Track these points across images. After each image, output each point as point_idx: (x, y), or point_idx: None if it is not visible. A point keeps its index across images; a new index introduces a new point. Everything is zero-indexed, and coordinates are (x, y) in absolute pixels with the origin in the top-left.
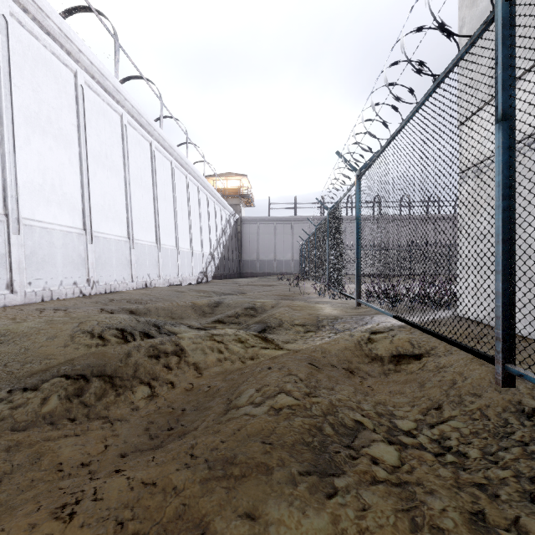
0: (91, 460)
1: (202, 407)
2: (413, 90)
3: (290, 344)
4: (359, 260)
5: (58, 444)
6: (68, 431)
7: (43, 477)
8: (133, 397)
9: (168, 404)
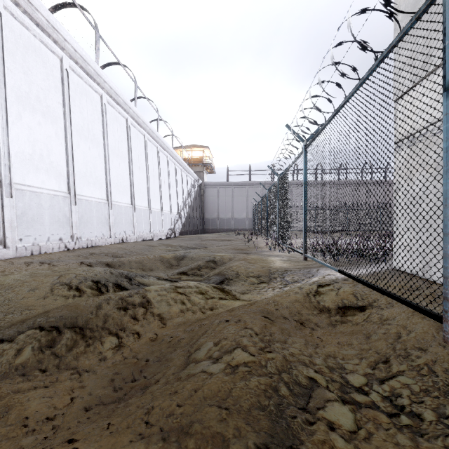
0: (56, 413)
1: (164, 358)
2: (356, 68)
3: (245, 295)
4: (305, 219)
5: (27, 396)
6: (38, 383)
7: (8, 433)
8: (101, 347)
9: (133, 354)
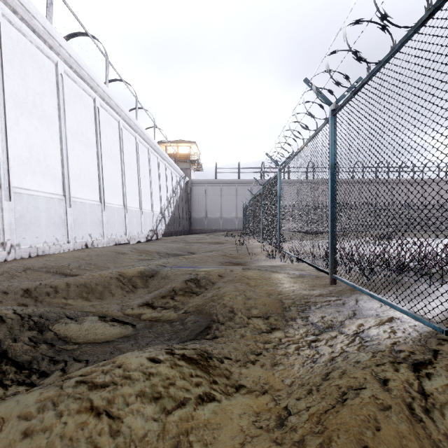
0: None
1: None
2: None
3: (250, 370)
4: (334, 222)
5: None
6: None
7: None
8: None
9: None
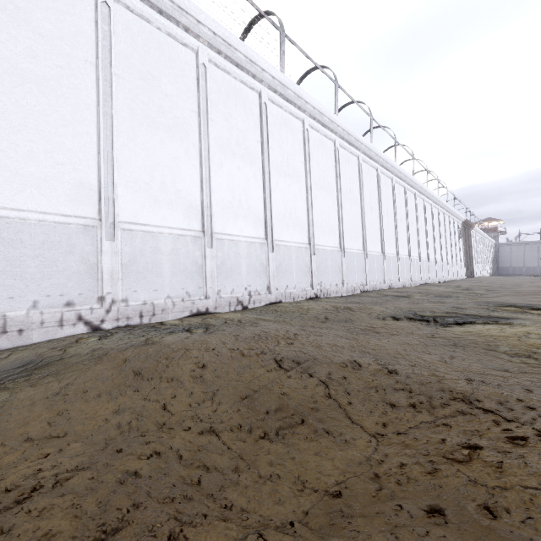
0: None
1: None
2: None
3: None
4: None
5: None
6: None
7: None
8: None
9: None
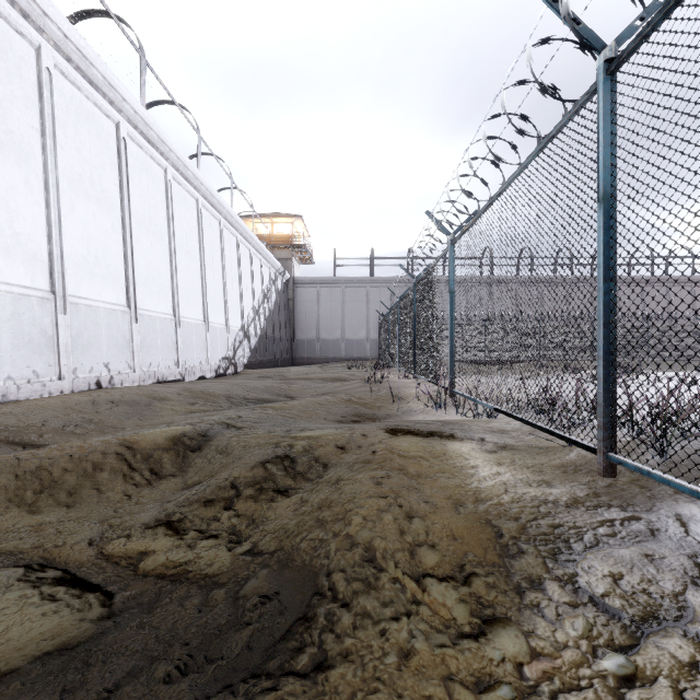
0: None
1: None
2: None
3: None
4: (611, 329)
5: None
6: None
7: None
8: None
9: None
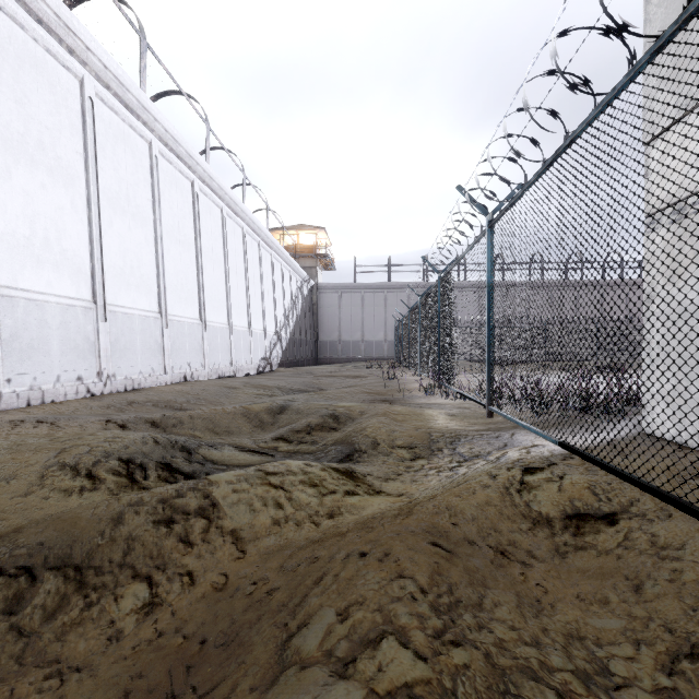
0: None
1: (237, 641)
2: (588, 80)
3: (391, 483)
4: (491, 348)
5: None
6: None
7: None
8: (115, 610)
9: (177, 624)
